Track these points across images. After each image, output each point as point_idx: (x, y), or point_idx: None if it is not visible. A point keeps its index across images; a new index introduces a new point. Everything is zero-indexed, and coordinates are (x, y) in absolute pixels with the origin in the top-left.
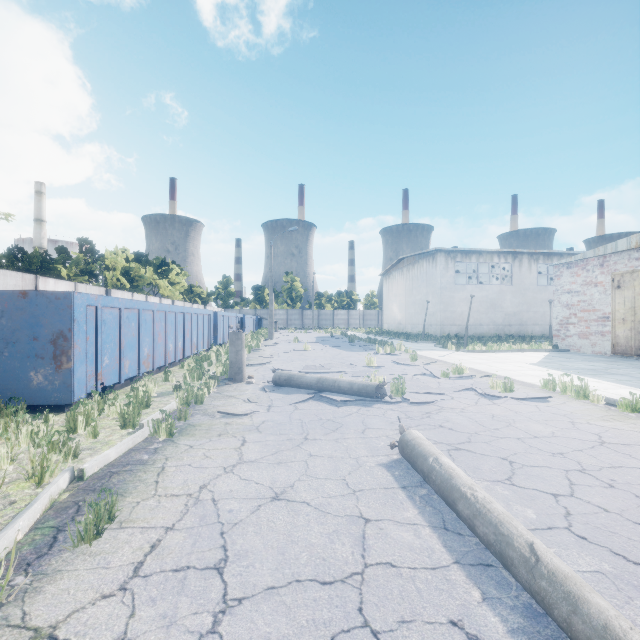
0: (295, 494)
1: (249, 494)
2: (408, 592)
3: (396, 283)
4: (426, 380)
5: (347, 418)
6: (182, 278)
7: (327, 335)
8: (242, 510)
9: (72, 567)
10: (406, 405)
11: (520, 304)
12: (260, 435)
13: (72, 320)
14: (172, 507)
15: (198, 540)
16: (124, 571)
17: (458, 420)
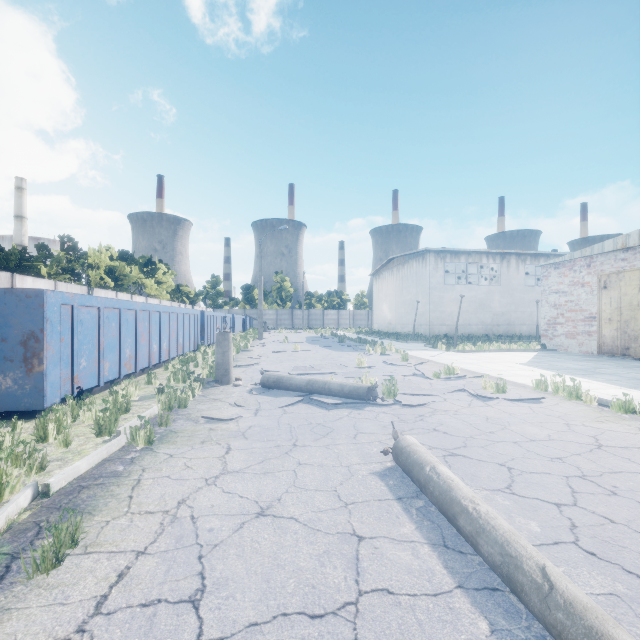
0: (282, 509)
1: (232, 509)
2: (408, 625)
3: (386, 283)
4: (418, 381)
5: (338, 422)
6: (169, 277)
7: (317, 335)
8: (224, 529)
9: (23, 604)
10: (398, 407)
11: (508, 304)
12: (246, 442)
13: (44, 320)
14: (146, 527)
15: (172, 566)
16: (84, 608)
17: (452, 423)
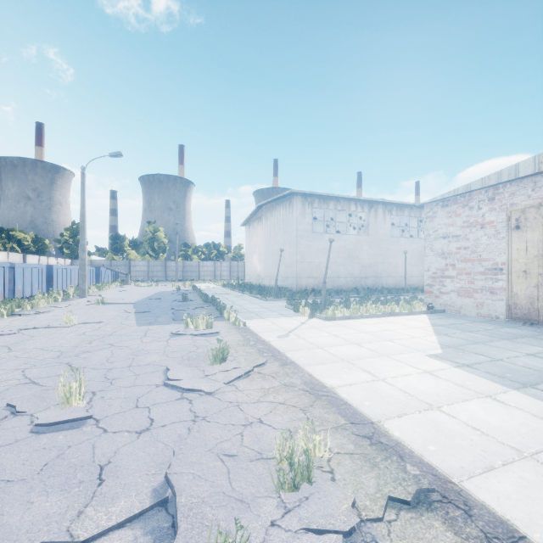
0: None
1: None
2: None
3: (256, 233)
4: None
5: None
6: None
7: (176, 289)
8: None
9: None
10: None
11: (376, 255)
12: None
13: None
14: None
15: None
16: None
17: None
